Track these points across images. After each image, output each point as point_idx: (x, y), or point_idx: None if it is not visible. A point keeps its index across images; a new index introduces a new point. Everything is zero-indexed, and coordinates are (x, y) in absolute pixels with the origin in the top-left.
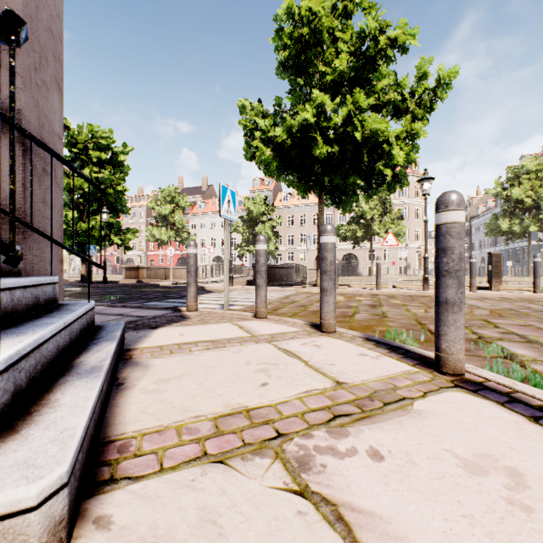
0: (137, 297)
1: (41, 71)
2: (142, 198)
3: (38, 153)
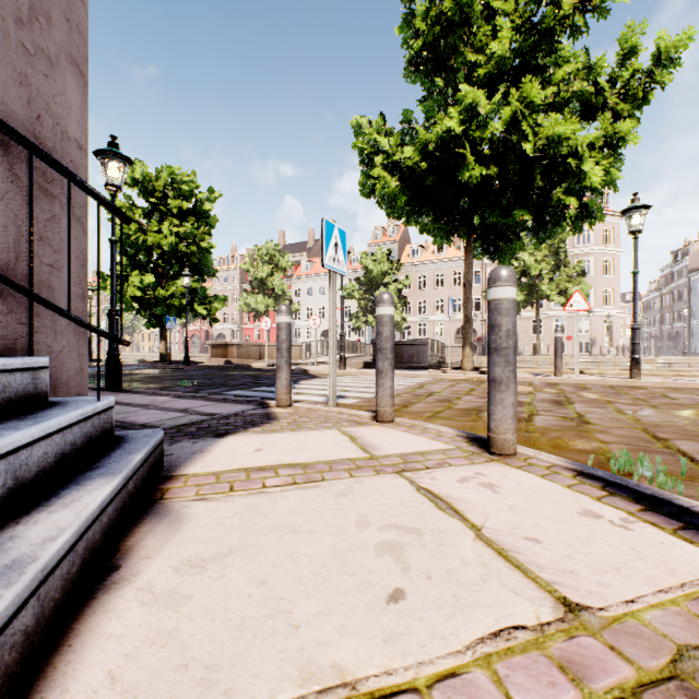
0: (219, 383)
1: (34, 30)
2: (235, 258)
3: (27, 160)
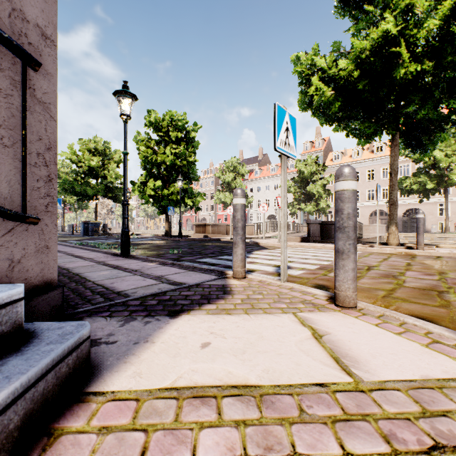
0: (196, 251)
1: None
2: (212, 170)
3: None
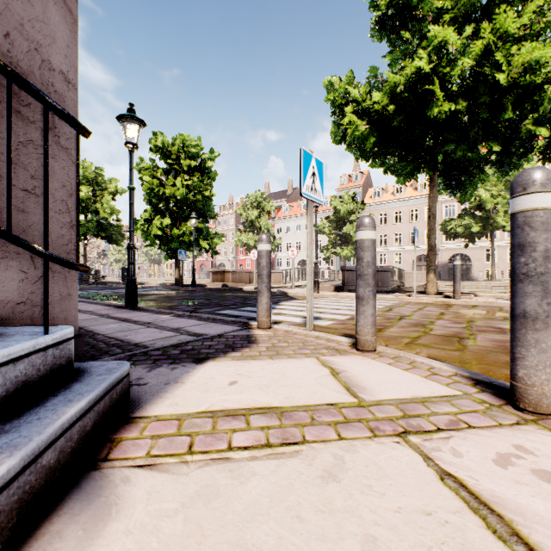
0: (214, 303)
1: None
2: (232, 206)
3: None
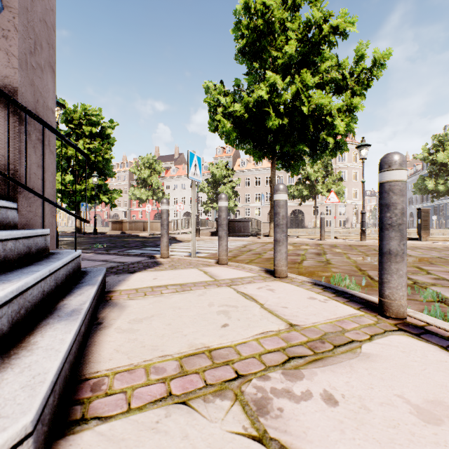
0: (120, 245)
1: (36, 55)
2: (125, 164)
3: (33, 125)
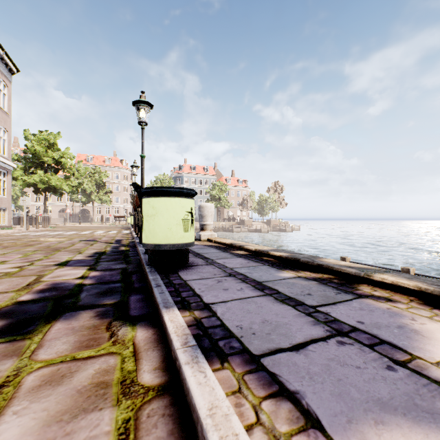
0: None
1: None
2: None
3: None
